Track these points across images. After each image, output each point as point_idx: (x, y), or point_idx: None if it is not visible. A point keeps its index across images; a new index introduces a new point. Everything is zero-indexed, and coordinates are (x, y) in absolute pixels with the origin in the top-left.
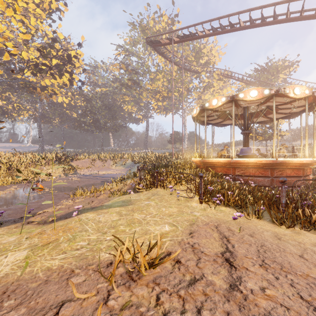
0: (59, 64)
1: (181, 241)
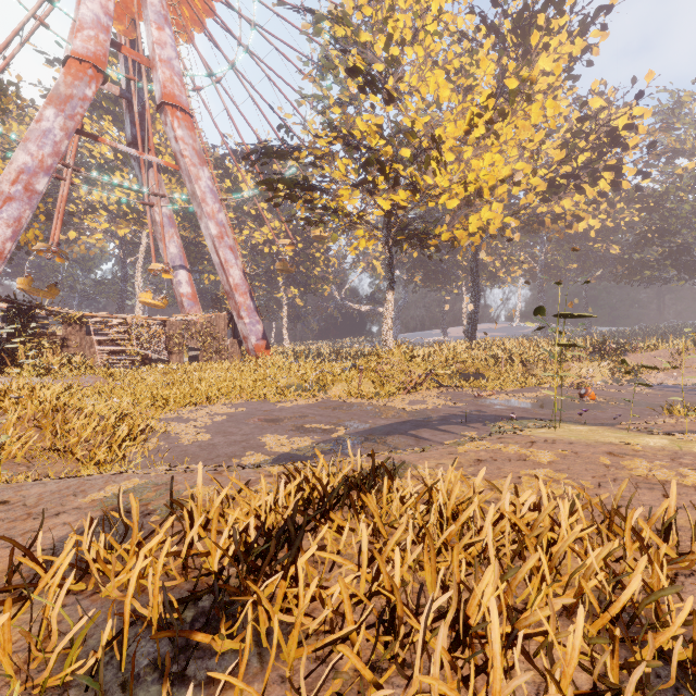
0: (590, 161)
1: None
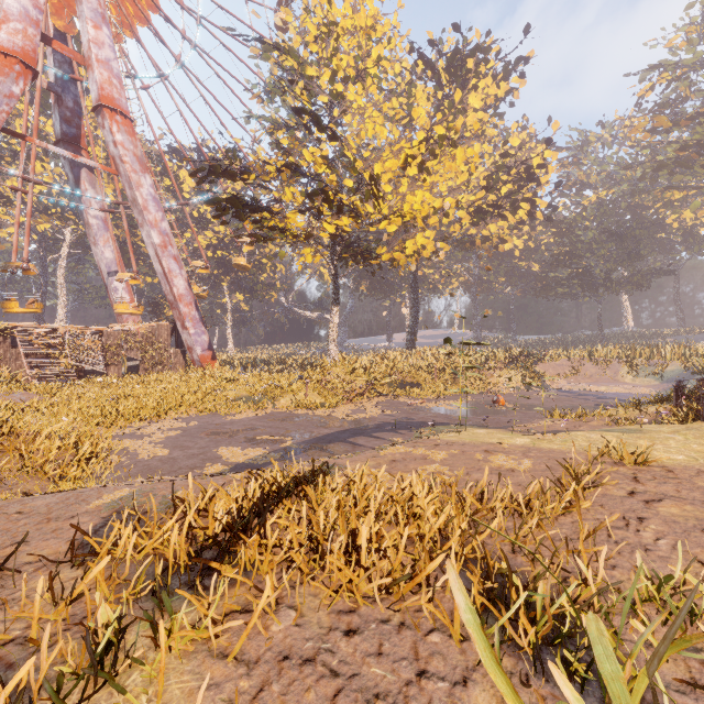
0: (511, 193)
1: (689, 467)
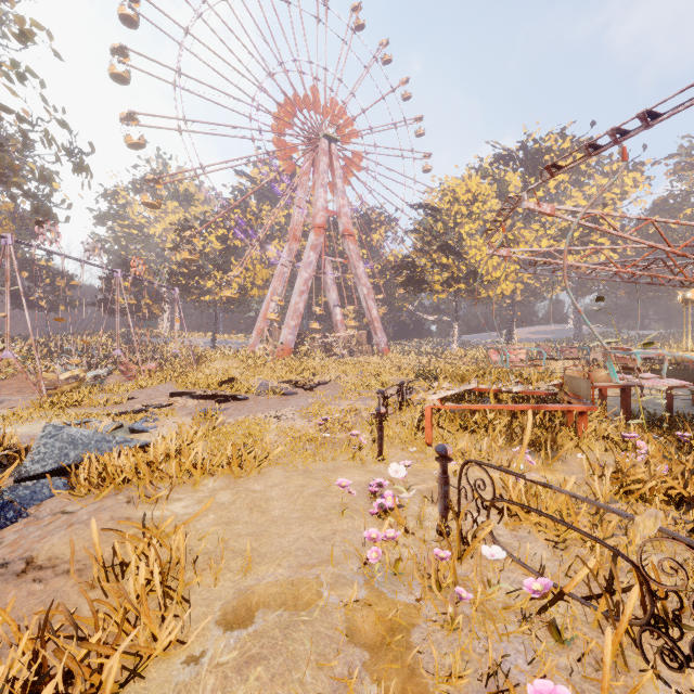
0: (580, 237)
1: None
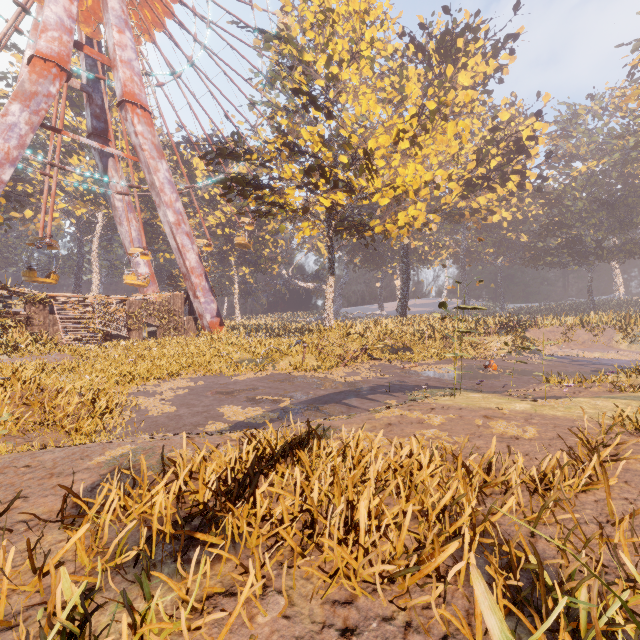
0: (500, 165)
1: None
